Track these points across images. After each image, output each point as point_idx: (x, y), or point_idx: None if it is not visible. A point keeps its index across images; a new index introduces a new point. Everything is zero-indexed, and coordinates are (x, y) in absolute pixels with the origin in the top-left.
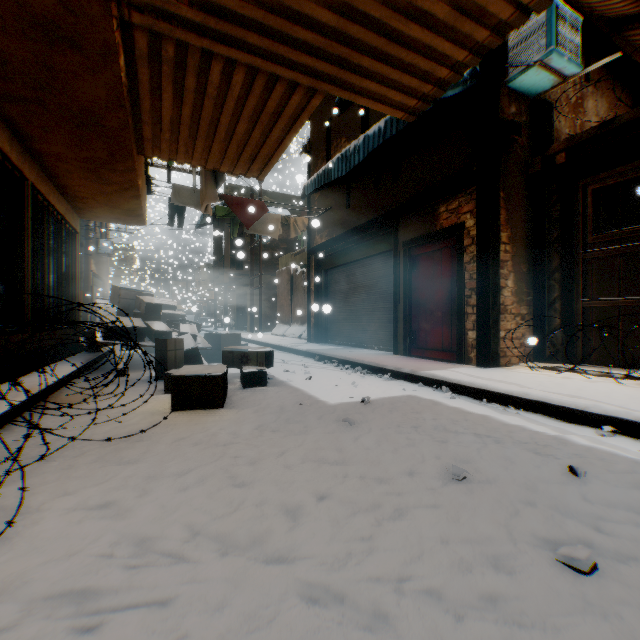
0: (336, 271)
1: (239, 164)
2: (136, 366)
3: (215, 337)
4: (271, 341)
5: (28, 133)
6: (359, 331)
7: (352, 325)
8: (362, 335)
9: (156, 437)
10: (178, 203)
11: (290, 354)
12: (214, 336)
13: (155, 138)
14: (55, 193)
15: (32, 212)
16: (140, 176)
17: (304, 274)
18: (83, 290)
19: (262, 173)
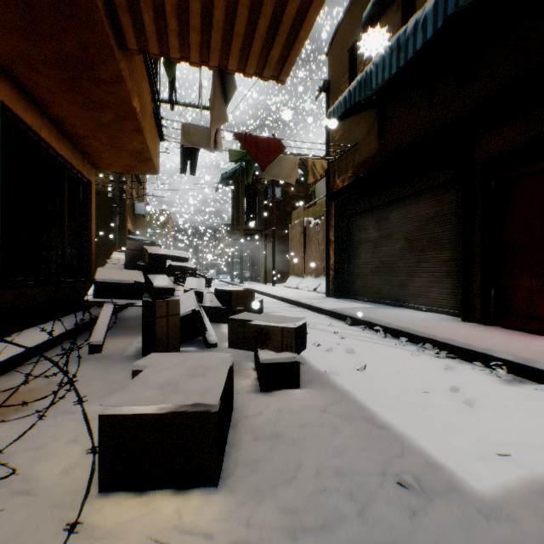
0: (361, 217)
1: (253, 50)
2: (137, 327)
3: (226, 294)
4: (286, 295)
5: None
6: (395, 287)
7: (384, 279)
8: (400, 292)
9: None
10: (188, 144)
11: (310, 312)
12: (225, 292)
13: (132, 5)
14: (50, 129)
15: (0, 139)
16: (133, 95)
17: (318, 225)
18: (117, 246)
19: (285, 68)
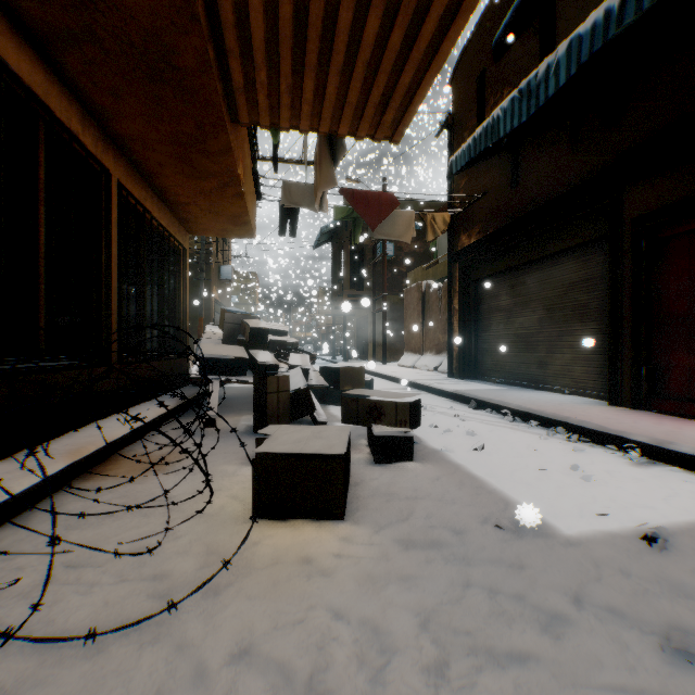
0: (492, 281)
1: (365, 116)
2: (238, 406)
3: (332, 371)
4: (400, 375)
5: (99, 107)
6: (532, 365)
7: (519, 356)
8: (538, 371)
9: (194, 628)
10: (289, 204)
11: (429, 395)
12: (331, 370)
13: (248, 86)
14: (152, 199)
15: (117, 216)
16: (239, 162)
17: (440, 290)
18: (202, 317)
19: (398, 129)
